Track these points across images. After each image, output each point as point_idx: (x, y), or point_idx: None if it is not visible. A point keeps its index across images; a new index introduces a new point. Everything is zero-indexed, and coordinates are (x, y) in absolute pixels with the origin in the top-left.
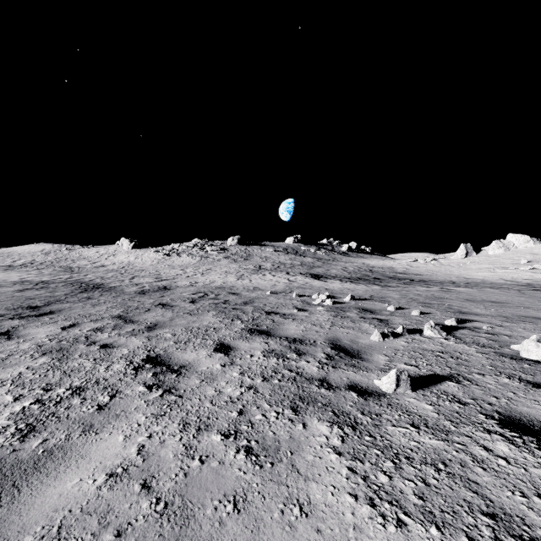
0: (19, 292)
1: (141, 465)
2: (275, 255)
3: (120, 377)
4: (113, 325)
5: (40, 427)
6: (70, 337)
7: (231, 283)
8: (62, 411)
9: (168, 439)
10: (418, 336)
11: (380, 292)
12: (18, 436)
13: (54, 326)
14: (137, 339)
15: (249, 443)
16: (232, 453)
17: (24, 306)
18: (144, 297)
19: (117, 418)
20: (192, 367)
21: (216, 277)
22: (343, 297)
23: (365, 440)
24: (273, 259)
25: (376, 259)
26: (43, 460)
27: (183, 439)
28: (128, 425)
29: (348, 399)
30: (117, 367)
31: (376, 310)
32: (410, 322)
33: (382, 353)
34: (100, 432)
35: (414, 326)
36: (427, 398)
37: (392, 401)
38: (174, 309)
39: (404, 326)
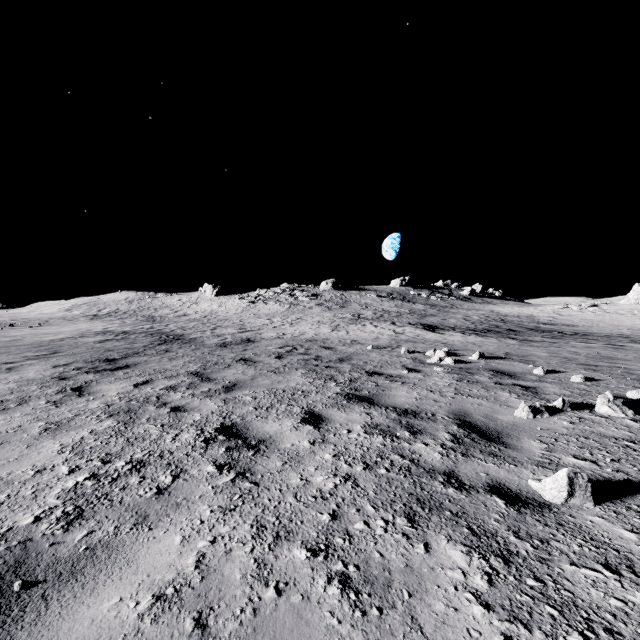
0: (100, 343)
1: (198, 586)
2: (377, 302)
3: (187, 451)
4: (188, 383)
5: (88, 512)
6: (141, 396)
7: (324, 335)
8: (117, 492)
9: (236, 548)
10: (588, 413)
11: (519, 349)
12: (62, 523)
13: (127, 383)
14: (212, 402)
15: (346, 568)
16: (321, 583)
17: (102, 358)
18: (225, 350)
19: (176, 508)
20: (273, 442)
21: (307, 328)
22: (468, 355)
23: (528, 586)
24: (375, 307)
25: (509, 306)
26: (83, 561)
27: (256, 550)
28: (188, 521)
29: (491, 508)
30: (185, 437)
31: (517, 373)
32: (571, 392)
33: (535, 438)
34: (154, 527)
35: (578, 398)
36: (623, 518)
37: (563, 518)
38: (257, 366)
39: (565, 399)
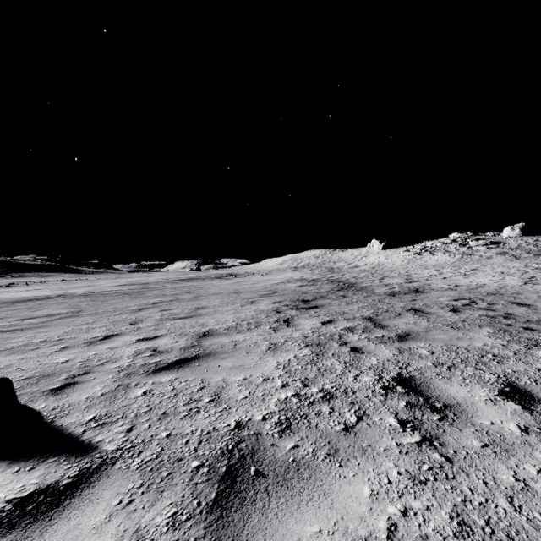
0: (299, 287)
1: None
2: None
3: (368, 394)
4: (363, 326)
5: (294, 426)
6: (327, 333)
7: (512, 289)
8: (313, 415)
9: (433, 537)
10: None
11: None
12: (278, 428)
13: (316, 320)
14: (386, 348)
15: None
16: None
17: (300, 299)
18: (394, 299)
19: (362, 453)
20: (463, 412)
21: (486, 280)
22: None
23: None
24: None
25: None
26: (291, 471)
27: None
28: (374, 473)
29: None
30: (364, 379)
31: None
32: None
33: None
34: (343, 465)
35: None
36: None
37: None
38: (429, 318)
39: None
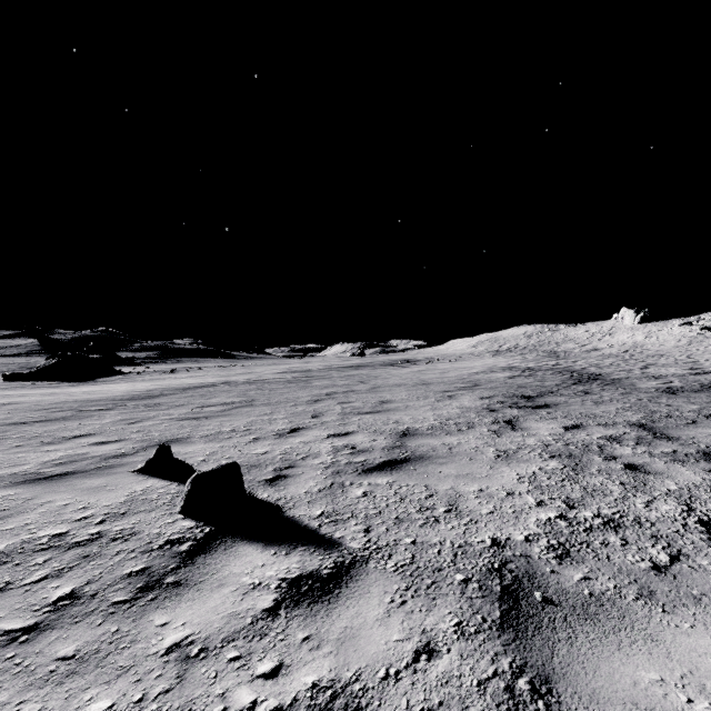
0: (510, 378)
1: None
2: None
3: (676, 528)
4: (634, 436)
5: (574, 554)
6: (577, 442)
7: None
8: (598, 545)
9: None
10: None
11: None
12: (552, 553)
13: (554, 423)
14: (687, 469)
15: None
16: None
17: (518, 395)
18: (676, 398)
19: (695, 601)
20: None
21: None
22: None
23: None
24: None
25: None
26: (592, 606)
27: None
28: None
29: None
30: (663, 507)
31: None
32: None
33: None
34: (669, 611)
35: None
36: None
37: None
38: None
39: None
